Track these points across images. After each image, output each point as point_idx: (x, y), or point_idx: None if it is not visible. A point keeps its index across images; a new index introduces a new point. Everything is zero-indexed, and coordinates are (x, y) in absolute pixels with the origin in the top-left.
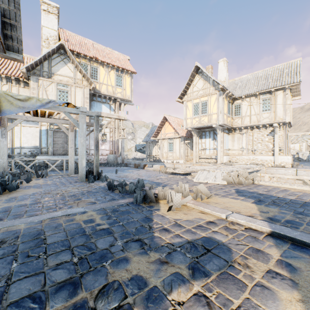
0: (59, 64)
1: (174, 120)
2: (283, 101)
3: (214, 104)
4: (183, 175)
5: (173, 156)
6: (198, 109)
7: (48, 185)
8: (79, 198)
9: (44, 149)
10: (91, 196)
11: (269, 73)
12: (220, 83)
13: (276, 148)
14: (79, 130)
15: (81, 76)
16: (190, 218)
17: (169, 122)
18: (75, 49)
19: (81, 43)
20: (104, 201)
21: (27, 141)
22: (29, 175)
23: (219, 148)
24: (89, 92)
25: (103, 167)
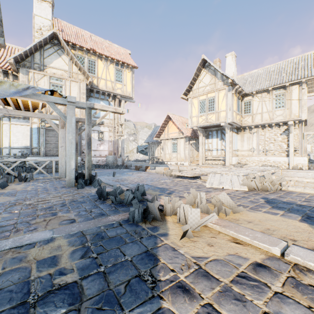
0: (52, 55)
1: (178, 119)
2: (298, 97)
3: (222, 100)
4: (191, 178)
5: (177, 158)
6: (204, 106)
7: (25, 192)
8: (55, 212)
9: (36, 149)
10: (73, 209)
11: (282, 67)
12: (229, 77)
13: (291, 148)
14: (67, 124)
15: (77, 69)
16: (220, 255)
17: (173, 121)
18: (71, 40)
19: (78, 35)
20: (87, 218)
21: (18, 141)
22: (9, 179)
23: (228, 148)
24: (86, 87)
25: (101, 169)
